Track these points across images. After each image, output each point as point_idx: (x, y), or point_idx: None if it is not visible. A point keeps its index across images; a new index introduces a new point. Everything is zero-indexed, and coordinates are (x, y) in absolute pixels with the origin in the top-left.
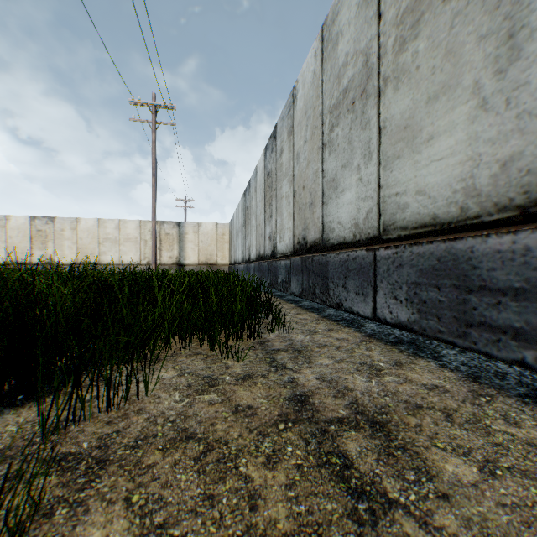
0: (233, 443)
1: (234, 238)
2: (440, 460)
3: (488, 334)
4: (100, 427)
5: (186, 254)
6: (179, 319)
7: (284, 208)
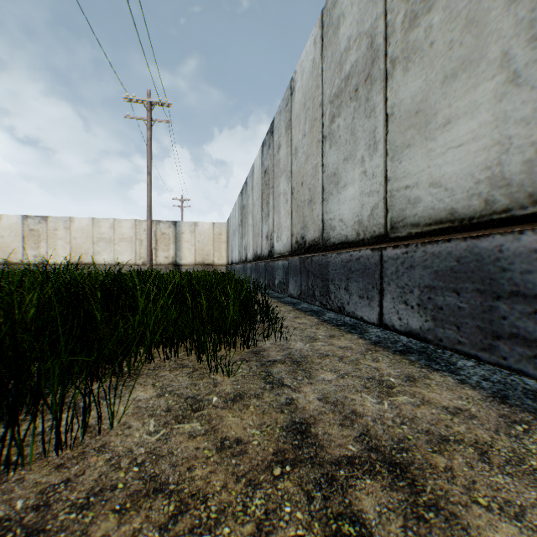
0: (214, 499)
1: (231, 238)
2: (488, 527)
3: (522, 348)
4: (46, 474)
5: (182, 254)
6: (163, 327)
7: (281, 206)
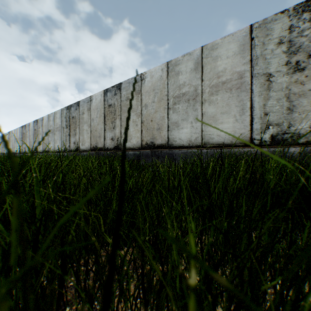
0: None
1: None
2: None
3: None
4: None
5: None
6: None
7: (12, 146)
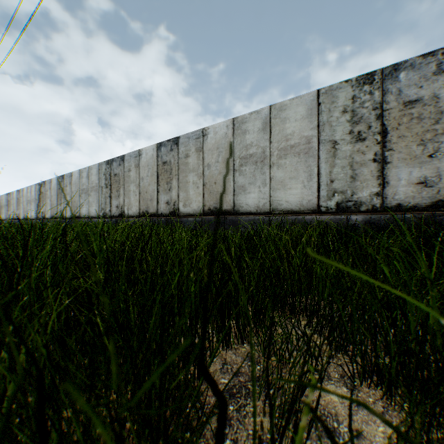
0: None
1: (0, 208)
2: None
3: None
4: None
5: None
6: None
7: (22, 209)
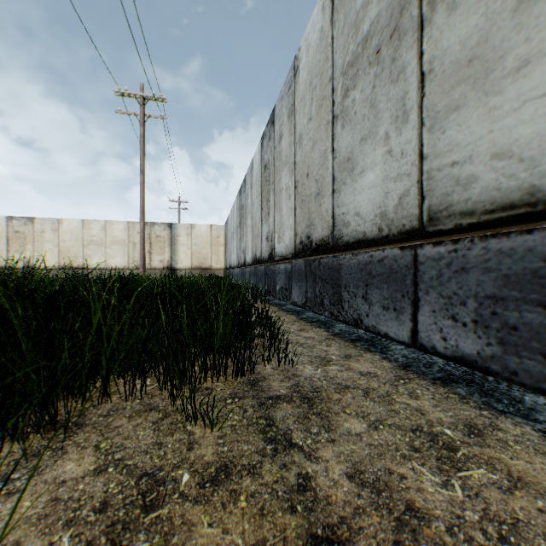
0: None
1: (229, 241)
2: None
3: None
4: None
5: (178, 258)
6: (125, 352)
7: (283, 203)
